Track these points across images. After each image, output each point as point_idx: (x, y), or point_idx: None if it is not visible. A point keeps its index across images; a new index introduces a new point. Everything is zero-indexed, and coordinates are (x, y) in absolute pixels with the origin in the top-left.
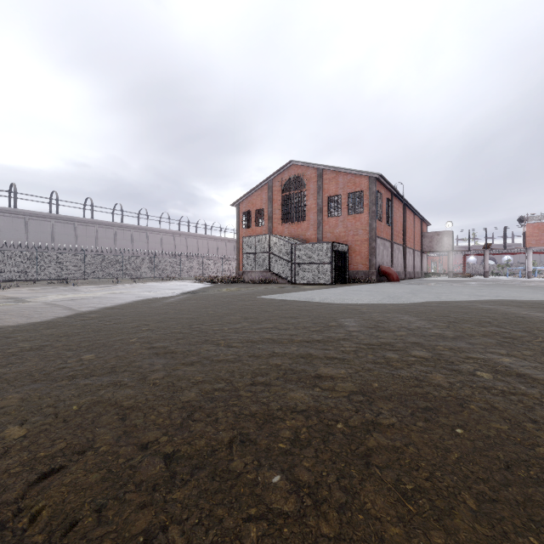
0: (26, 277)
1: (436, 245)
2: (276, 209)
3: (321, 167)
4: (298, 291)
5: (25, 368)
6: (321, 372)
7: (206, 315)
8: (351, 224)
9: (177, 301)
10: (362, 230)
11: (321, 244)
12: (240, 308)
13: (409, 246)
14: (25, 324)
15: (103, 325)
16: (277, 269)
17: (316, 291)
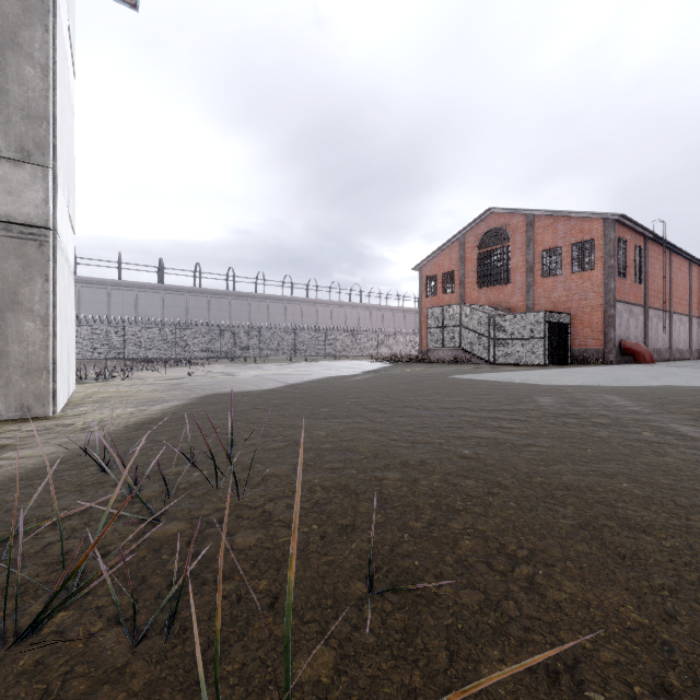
0: (212, 355)
1: None
2: (470, 271)
3: (532, 213)
4: (497, 372)
5: (291, 413)
6: (503, 425)
7: (399, 390)
8: (576, 286)
9: (364, 378)
10: (593, 293)
11: (530, 314)
12: (430, 386)
13: (679, 312)
14: (261, 390)
15: (316, 393)
16: (471, 347)
17: (519, 372)
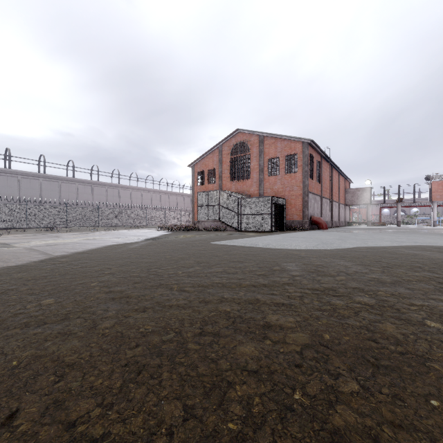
0: (18, 226)
1: (357, 199)
2: (225, 169)
3: (263, 134)
4: (244, 237)
5: None
6: (270, 321)
7: (164, 259)
8: (287, 182)
9: (140, 246)
10: (297, 187)
11: (263, 198)
12: (193, 253)
13: (335, 200)
14: (1, 268)
15: (70, 268)
16: (226, 219)
17: (259, 238)
